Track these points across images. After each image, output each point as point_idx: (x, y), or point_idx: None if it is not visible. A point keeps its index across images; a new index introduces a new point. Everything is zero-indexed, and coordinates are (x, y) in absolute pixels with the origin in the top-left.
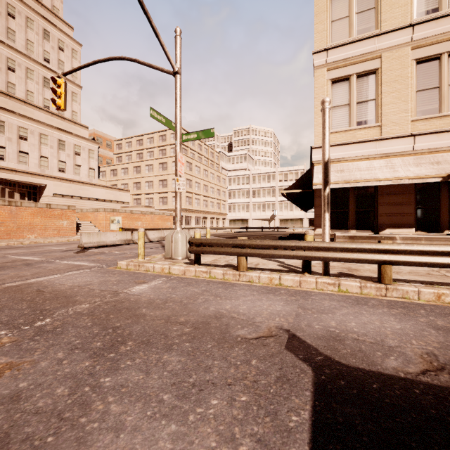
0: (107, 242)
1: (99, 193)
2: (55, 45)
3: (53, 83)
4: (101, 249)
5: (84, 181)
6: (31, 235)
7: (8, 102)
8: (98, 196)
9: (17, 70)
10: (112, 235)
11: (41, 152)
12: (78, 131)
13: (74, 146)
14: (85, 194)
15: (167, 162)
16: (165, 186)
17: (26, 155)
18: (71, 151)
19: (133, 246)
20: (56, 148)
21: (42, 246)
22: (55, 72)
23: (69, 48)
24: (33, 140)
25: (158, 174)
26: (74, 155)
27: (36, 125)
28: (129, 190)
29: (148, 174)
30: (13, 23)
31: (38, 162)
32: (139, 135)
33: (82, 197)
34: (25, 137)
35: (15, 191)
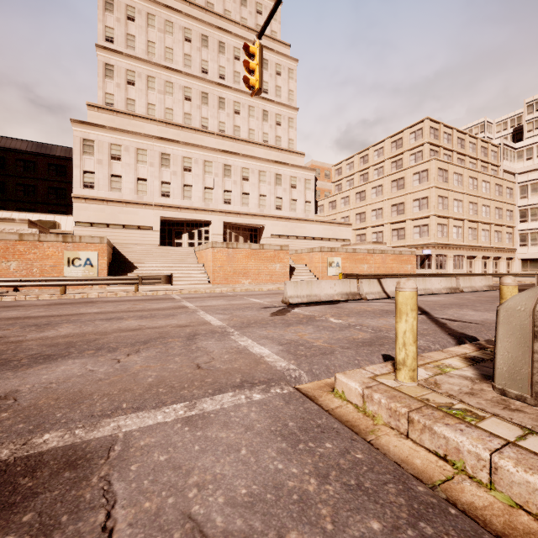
0: (320, 295)
1: (315, 231)
2: (272, 72)
3: (246, 56)
4: (311, 308)
5: (299, 217)
6: (246, 281)
7: (234, 145)
8: (315, 234)
9: (241, 112)
10: (328, 286)
11: (260, 191)
12: (294, 160)
13: (290, 178)
14: (301, 233)
15: (404, 177)
16: (401, 212)
17: (247, 196)
18: (287, 185)
19: (362, 306)
20: (273, 184)
21: (247, 296)
22: (273, 101)
23: (285, 69)
24: (253, 180)
25: (390, 197)
26: (290, 188)
27: (256, 163)
28: (350, 223)
29: (376, 199)
30: (238, 65)
31: (257, 202)
32: (363, 150)
33: (298, 236)
34: (247, 177)
35: (240, 235)
